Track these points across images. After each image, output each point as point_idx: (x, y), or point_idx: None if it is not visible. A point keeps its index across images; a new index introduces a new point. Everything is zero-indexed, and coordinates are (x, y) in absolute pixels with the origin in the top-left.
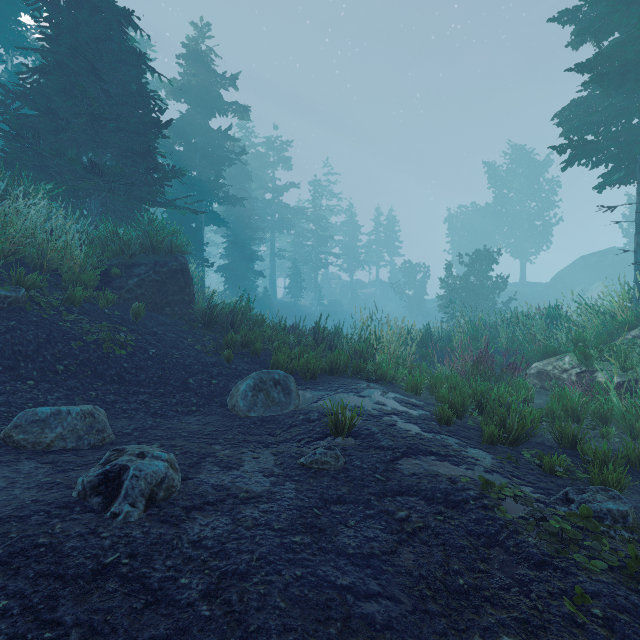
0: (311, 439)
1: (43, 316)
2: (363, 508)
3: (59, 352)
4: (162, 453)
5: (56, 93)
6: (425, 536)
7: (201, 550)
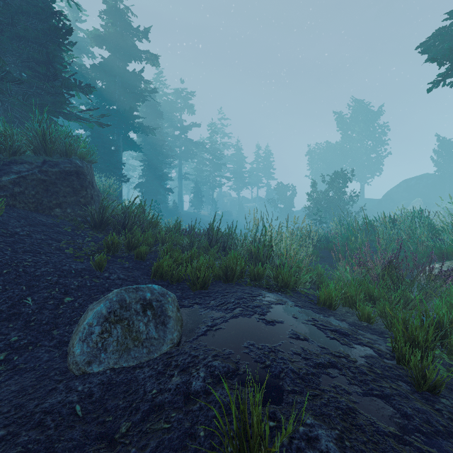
0: None
1: None
2: None
3: None
4: None
5: None
6: None
7: None
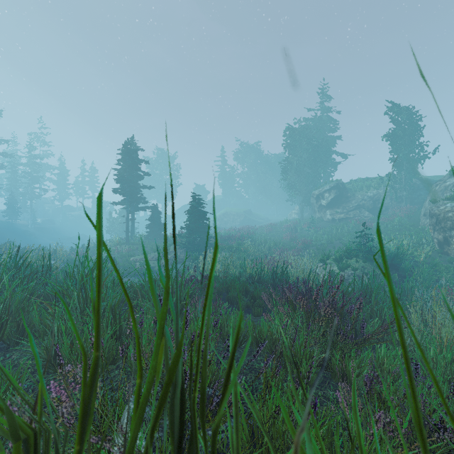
0: None
1: None
2: None
3: None
4: None
5: None
6: None
7: None
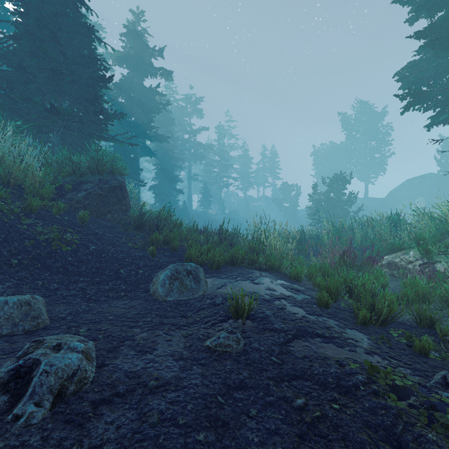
0: (216, 321)
1: (5, 220)
2: (263, 394)
3: (15, 249)
4: (79, 343)
5: (26, 54)
6: (324, 428)
7: None
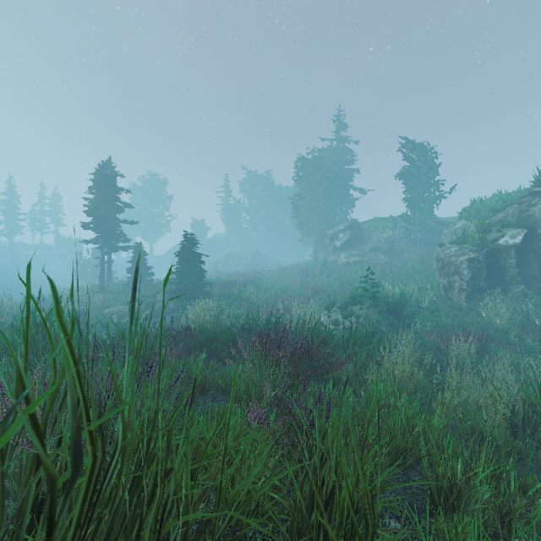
0: None
1: None
2: None
3: None
4: None
5: None
6: None
7: None
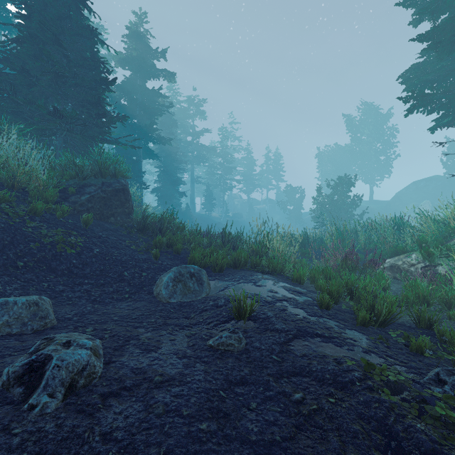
0: (218, 322)
1: (10, 223)
2: (263, 389)
3: (20, 251)
4: (87, 341)
5: (29, 57)
6: (320, 419)
7: (111, 444)
